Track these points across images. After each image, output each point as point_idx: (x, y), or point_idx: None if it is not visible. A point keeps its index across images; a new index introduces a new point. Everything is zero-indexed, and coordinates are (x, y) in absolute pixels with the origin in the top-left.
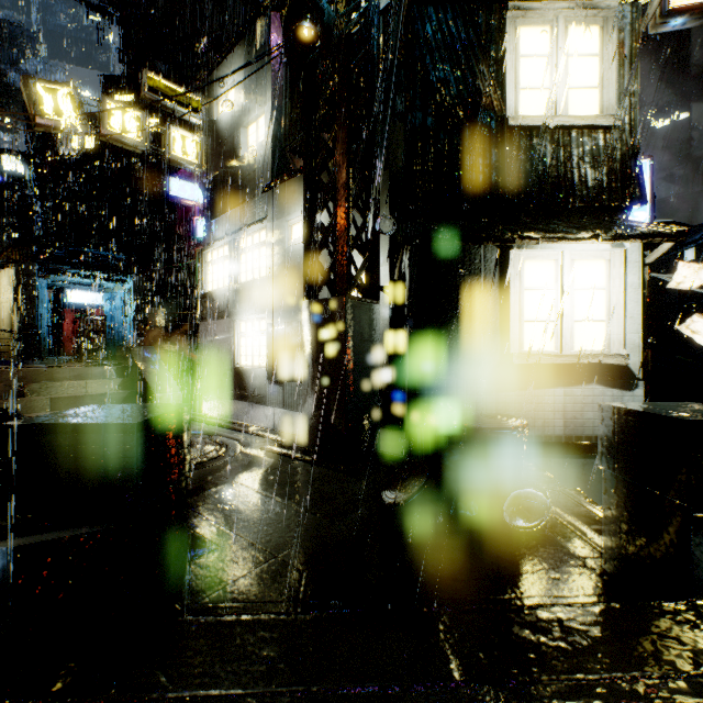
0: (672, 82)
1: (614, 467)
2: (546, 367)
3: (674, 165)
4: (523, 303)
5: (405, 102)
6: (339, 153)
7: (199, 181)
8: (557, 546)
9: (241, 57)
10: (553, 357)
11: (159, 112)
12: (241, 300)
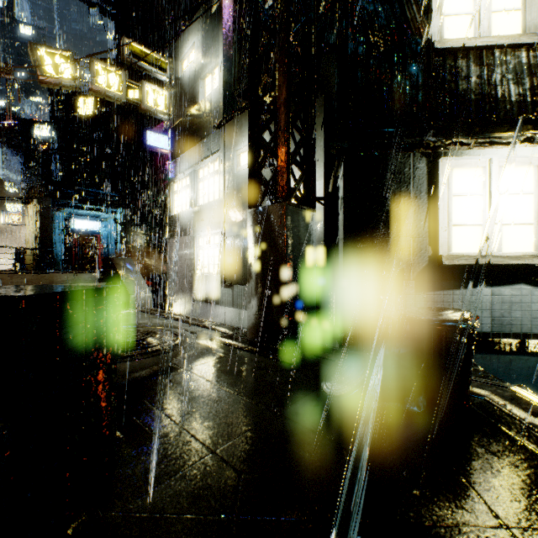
0: None
1: None
2: (473, 268)
3: None
4: (451, 209)
5: (338, 35)
6: (280, 73)
7: (167, 127)
8: (529, 453)
9: (199, 22)
10: (481, 258)
11: None
12: (199, 219)
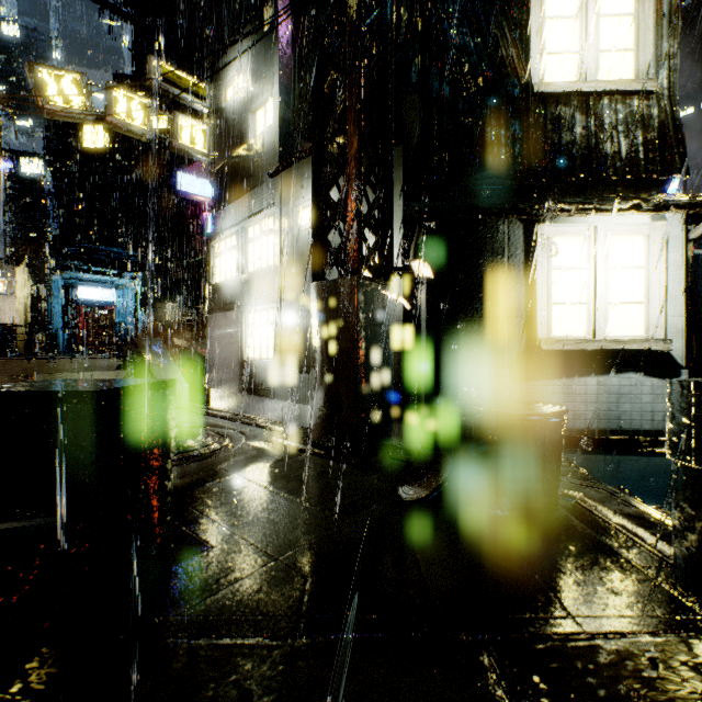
0: (696, 69)
1: (690, 457)
2: (577, 354)
3: (699, 154)
4: (551, 284)
5: (421, 72)
6: (350, 121)
7: (207, 171)
8: (610, 553)
9: (248, 41)
10: (585, 342)
11: (171, 110)
12: (248, 290)
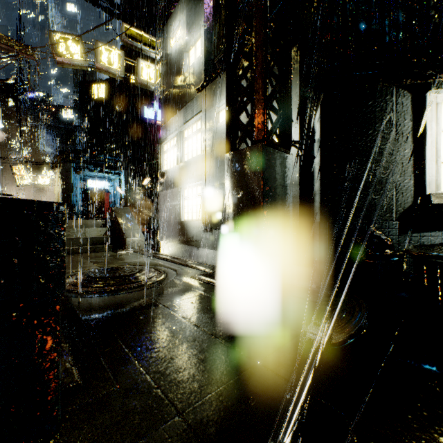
0: None
1: None
2: None
3: None
4: (440, 145)
5: None
6: (257, 17)
7: (159, 98)
8: None
9: (184, 3)
10: None
11: None
12: (184, 173)
